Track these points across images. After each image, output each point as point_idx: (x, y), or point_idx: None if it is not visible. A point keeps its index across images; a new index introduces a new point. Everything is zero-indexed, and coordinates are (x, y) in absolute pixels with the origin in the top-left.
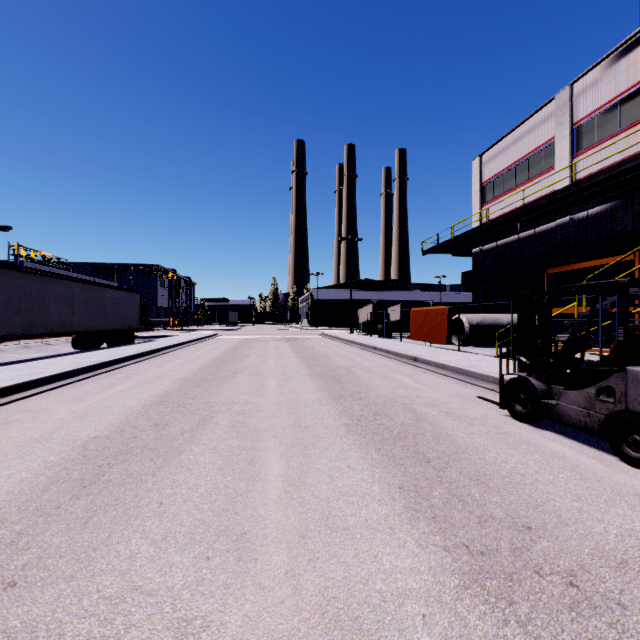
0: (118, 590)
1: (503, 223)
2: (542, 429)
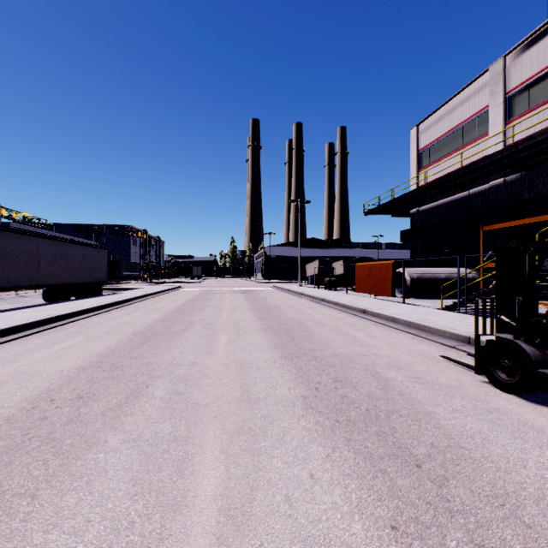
0: None
1: (440, 185)
2: (536, 403)
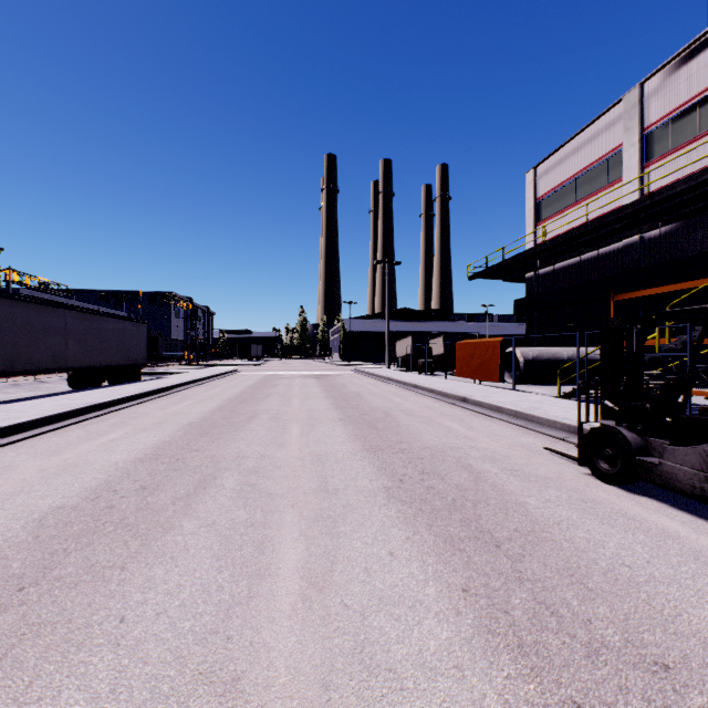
0: None
1: (562, 243)
2: (637, 494)
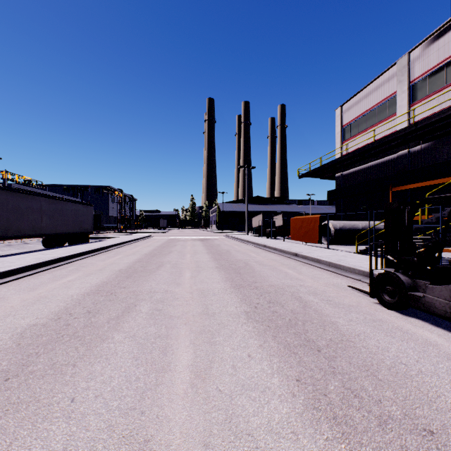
0: None
1: (358, 155)
2: (409, 316)
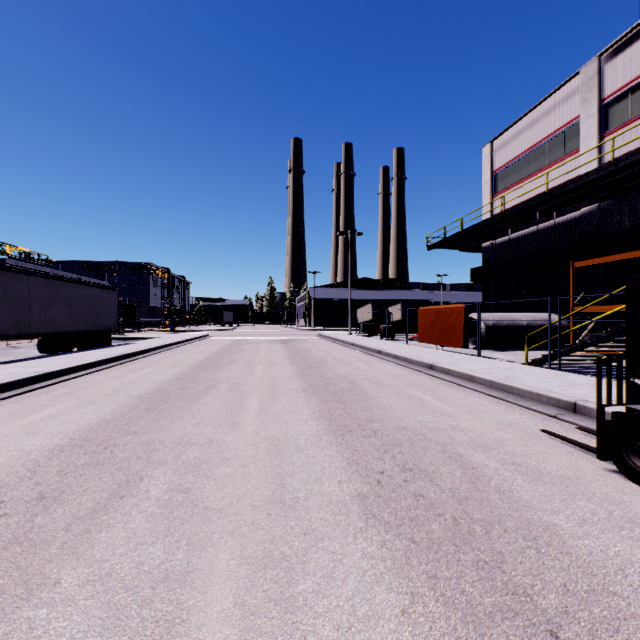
0: None
1: (520, 213)
2: None
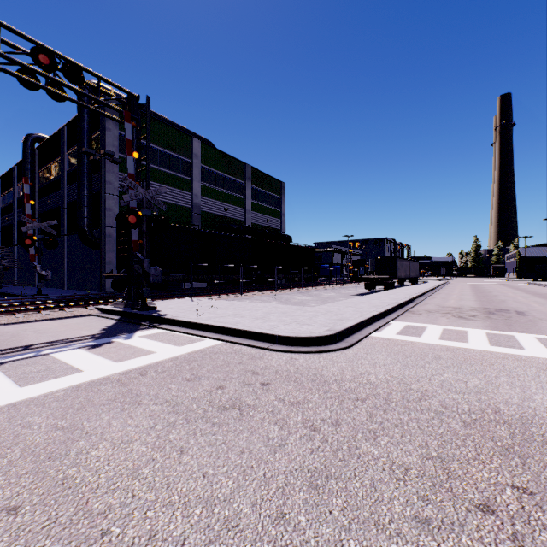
0: (496, 294)
1: None
2: None
